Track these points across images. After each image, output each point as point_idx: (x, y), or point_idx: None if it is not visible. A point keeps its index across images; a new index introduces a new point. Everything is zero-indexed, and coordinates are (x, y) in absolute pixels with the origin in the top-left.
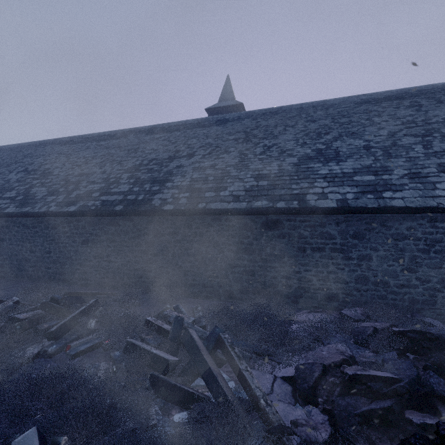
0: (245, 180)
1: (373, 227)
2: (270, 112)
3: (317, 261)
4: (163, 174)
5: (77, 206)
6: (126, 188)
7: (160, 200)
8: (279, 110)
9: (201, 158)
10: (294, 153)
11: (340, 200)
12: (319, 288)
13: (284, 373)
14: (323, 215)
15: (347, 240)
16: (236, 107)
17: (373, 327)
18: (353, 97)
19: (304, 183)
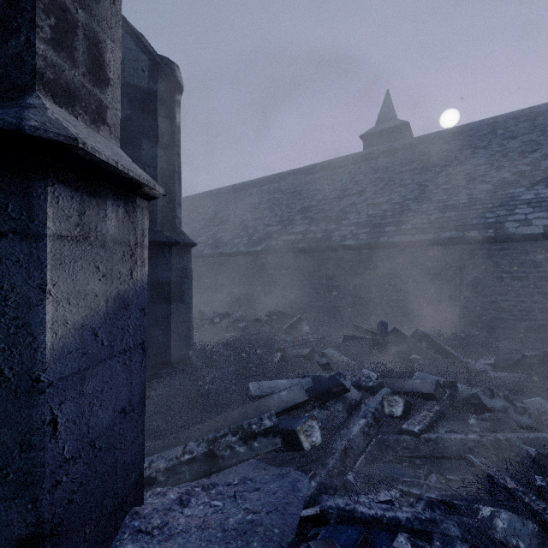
0: (428, 212)
1: None
2: (451, 133)
3: (518, 291)
4: (336, 213)
5: (262, 246)
6: (302, 228)
7: (340, 237)
8: (464, 128)
9: (373, 194)
10: (487, 179)
11: None
12: (521, 319)
13: (484, 362)
14: (526, 242)
15: None
16: (398, 128)
17: None
18: None
19: (502, 211)
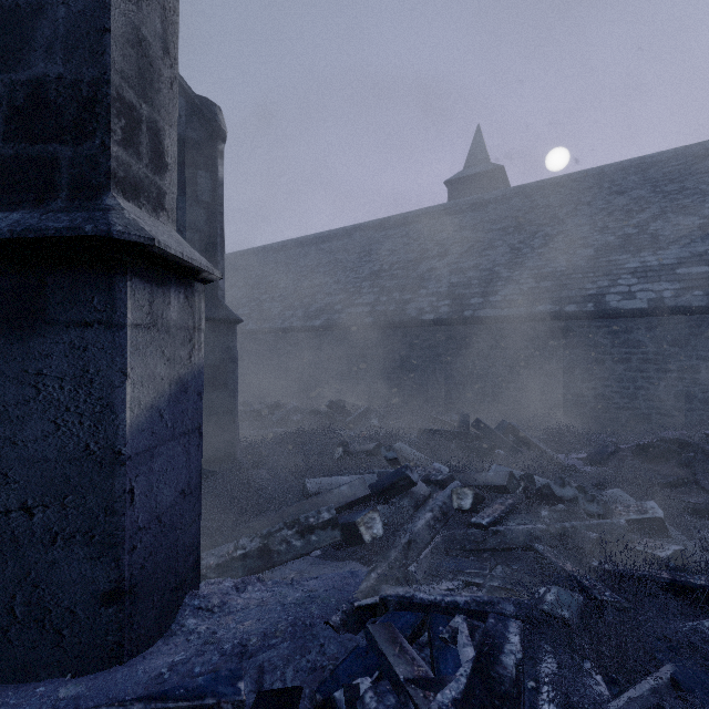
0: (520, 282)
1: (700, 331)
2: (551, 185)
3: (620, 375)
4: (412, 281)
5: (321, 320)
6: (371, 299)
7: (416, 310)
8: (565, 179)
9: (458, 257)
10: (589, 242)
11: (653, 299)
12: (623, 408)
13: (576, 457)
14: (629, 318)
15: (663, 349)
16: (491, 173)
17: (687, 436)
18: (693, 147)
19: (603, 282)
